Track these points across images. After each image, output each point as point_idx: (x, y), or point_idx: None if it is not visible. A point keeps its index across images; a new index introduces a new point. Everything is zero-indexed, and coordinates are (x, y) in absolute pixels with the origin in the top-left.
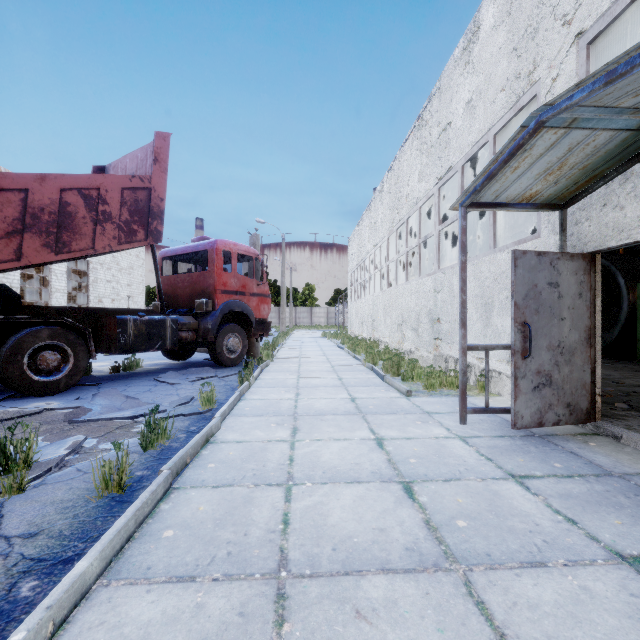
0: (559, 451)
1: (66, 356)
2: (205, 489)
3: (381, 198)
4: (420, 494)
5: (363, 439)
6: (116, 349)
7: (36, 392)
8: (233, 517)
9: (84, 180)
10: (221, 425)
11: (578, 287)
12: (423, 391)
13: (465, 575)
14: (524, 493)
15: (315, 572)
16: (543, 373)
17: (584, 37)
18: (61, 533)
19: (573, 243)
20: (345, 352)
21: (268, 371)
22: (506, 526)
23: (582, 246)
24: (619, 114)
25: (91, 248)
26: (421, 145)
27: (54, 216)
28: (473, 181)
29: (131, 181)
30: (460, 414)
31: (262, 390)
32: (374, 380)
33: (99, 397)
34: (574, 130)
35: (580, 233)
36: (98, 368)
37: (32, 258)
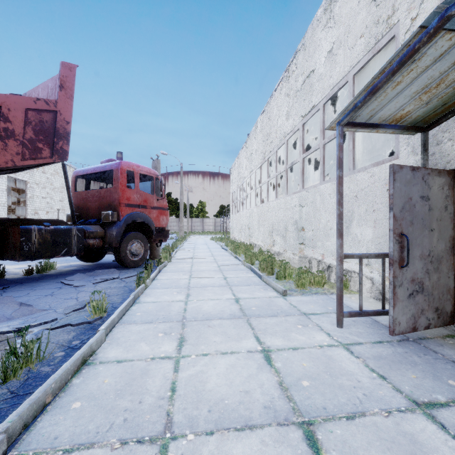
0: (442, 361)
1: None
2: None
3: (255, 135)
4: (327, 448)
5: (250, 351)
6: (20, 256)
7: None
8: None
9: None
10: (107, 337)
11: (444, 201)
12: (295, 289)
13: None
14: (444, 437)
15: None
16: (416, 281)
17: None
18: None
19: (434, 162)
20: (228, 253)
21: (165, 271)
22: None
23: (444, 164)
24: None
25: None
26: (288, 91)
27: None
28: (354, 97)
29: (36, 103)
30: (337, 318)
31: (156, 291)
32: (253, 279)
33: None
34: None
35: (442, 152)
36: (15, 270)
37: None
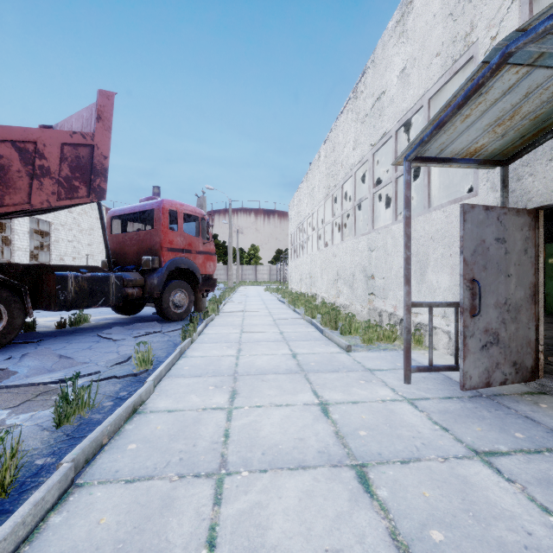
0: (514, 416)
1: None
2: (116, 486)
3: (318, 166)
4: (378, 485)
5: (306, 404)
6: (55, 306)
7: None
8: (142, 536)
9: (19, 133)
10: (155, 389)
11: (523, 243)
12: (361, 345)
13: None
14: (497, 479)
15: None
16: (491, 331)
17: None
18: None
19: (515, 199)
20: (286, 306)
21: (213, 325)
22: (493, 538)
23: (525, 202)
24: None
25: (27, 203)
26: (356, 115)
27: None
28: (421, 131)
29: (72, 137)
30: (404, 373)
31: (204, 346)
32: (314, 334)
33: (28, 358)
34: (537, 69)
35: (523, 189)
36: (46, 323)
37: None
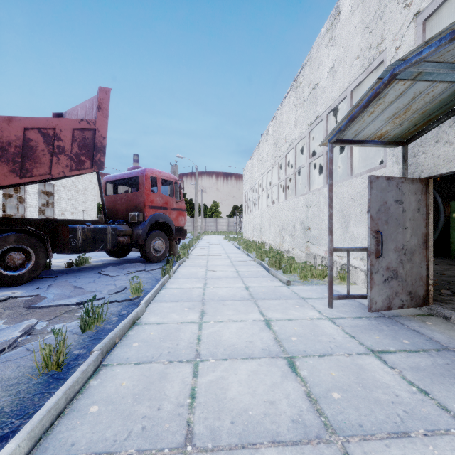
0: (405, 329)
1: (29, 256)
2: (128, 366)
3: (267, 139)
4: (301, 368)
5: (255, 320)
6: (68, 250)
7: (5, 283)
8: (149, 392)
9: (43, 122)
10: (146, 309)
11: (417, 204)
12: (299, 281)
13: (343, 447)
14: (383, 366)
15: (216, 446)
16: (391, 269)
17: (421, 16)
18: (2, 410)
19: (412, 171)
20: (241, 251)
21: (184, 266)
22: (372, 397)
23: (419, 173)
24: (454, 69)
25: (48, 174)
26: (296, 100)
27: (19, 149)
28: (339, 123)
29: (80, 123)
30: (328, 300)
31: (179, 281)
32: (262, 272)
33: (53, 287)
34: (418, 82)
35: (418, 163)
36: (57, 264)
37: (1, 181)
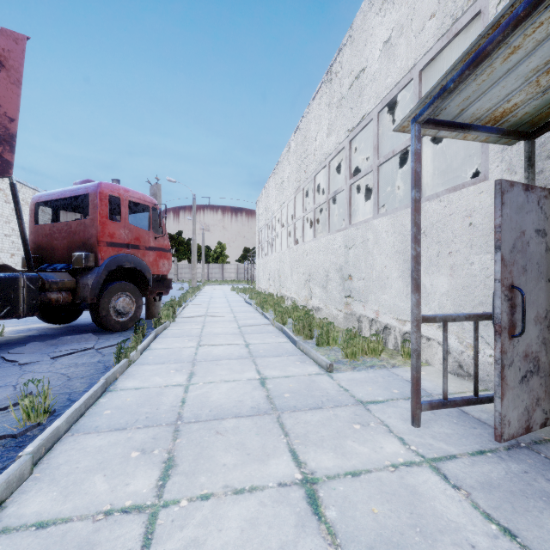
0: None
1: None
2: None
3: (288, 158)
4: None
5: (283, 485)
6: None
7: None
8: None
9: None
10: (38, 464)
11: None
12: (344, 361)
13: None
14: None
15: None
16: (531, 356)
17: None
18: None
19: (543, 182)
20: (253, 308)
21: (164, 336)
22: None
23: None
24: None
25: None
26: (330, 99)
27: None
28: (444, 74)
29: None
30: (413, 412)
31: (145, 369)
32: (286, 346)
33: None
34: None
35: None
36: None
37: None
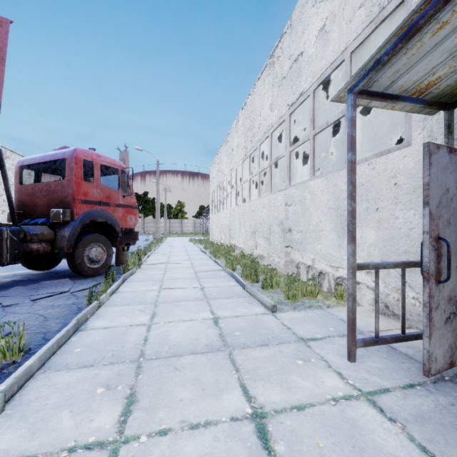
0: None
1: None
2: None
3: (237, 130)
4: None
5: (235, 419)
6: None
7: None
8: None
9: None
10: (10, 401)
11: None
12: (285, 302)
13: None
14: None
15: None
16: (454, 300)
17: None
18: None
19: None
20: (207, 256)
21: (131, 281)
22: None
23: None
24: None
25: None
26: (273, 79)
27: None
28: (379, 47)
29: None
30: (349, 349)
31: (113, 310)
32: (235, 289)
33: None
34: None
35: None
36: None
37: None
